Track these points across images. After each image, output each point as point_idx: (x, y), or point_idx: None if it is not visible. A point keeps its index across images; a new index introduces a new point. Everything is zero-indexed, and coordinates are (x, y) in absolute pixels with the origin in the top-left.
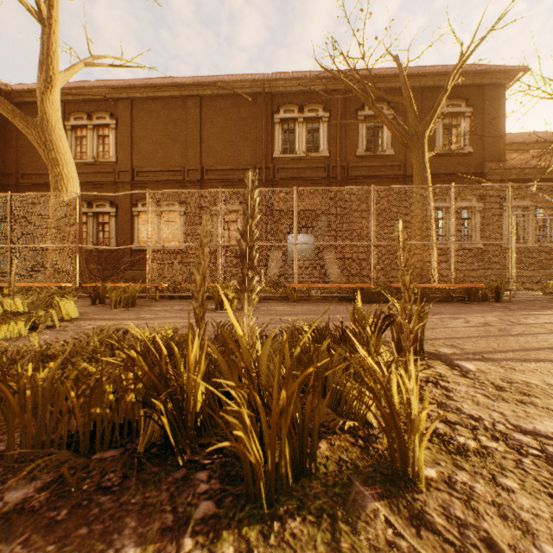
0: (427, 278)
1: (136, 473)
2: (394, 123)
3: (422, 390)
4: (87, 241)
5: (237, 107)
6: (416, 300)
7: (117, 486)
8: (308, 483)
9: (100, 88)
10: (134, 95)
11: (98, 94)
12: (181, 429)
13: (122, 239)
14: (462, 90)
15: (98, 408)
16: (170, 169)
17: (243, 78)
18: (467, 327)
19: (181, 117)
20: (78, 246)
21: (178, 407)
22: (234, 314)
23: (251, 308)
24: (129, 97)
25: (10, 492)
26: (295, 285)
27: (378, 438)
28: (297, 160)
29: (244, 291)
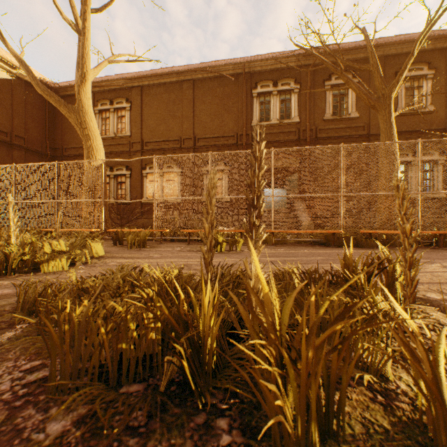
0: (394, 225)
1: (160, 413)
2: (361, 88)
3: (427, 340)
4: (110, 197)
5: (222, 86)
6: (384, 245)
7: (143, 427)
8: (336, 446)
9: (119, 80)
10: (143, 83)
11: (118, 85)
12: (199, 370)
13: (134, 195)
14: (424, 54)
15: (123, 343)
16: (170, 139)
17: (227, 62)
18: (446, 272)
19: (179, 97)
20: (103, 200)
21: (195, 349)
22: (241, 259)
23: (257, 255)
24: (139, 85)
25: (51, 422)
26: (274, 231)
27: (399, 395)
28: (272, 126)
29: (250, 238)
